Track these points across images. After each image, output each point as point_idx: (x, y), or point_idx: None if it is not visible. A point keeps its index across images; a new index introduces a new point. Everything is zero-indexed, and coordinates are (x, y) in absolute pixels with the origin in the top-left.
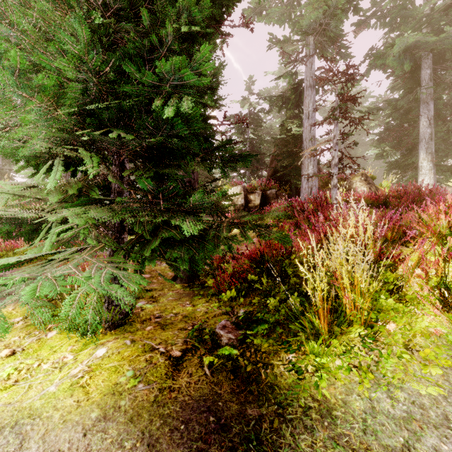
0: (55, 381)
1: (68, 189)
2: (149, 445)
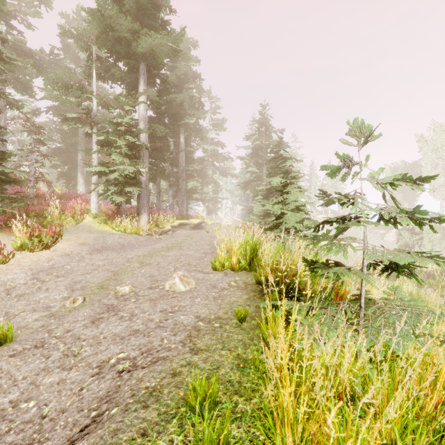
0: None
1: None
2: None
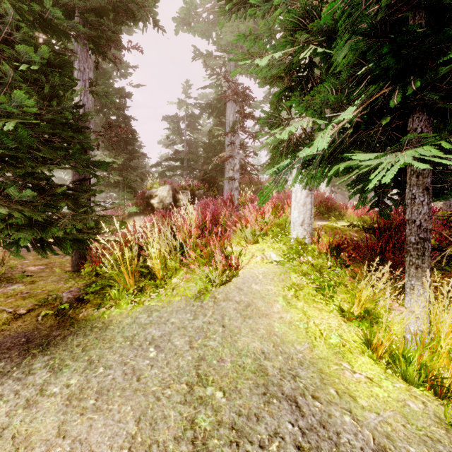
0: None
1: None
2: None
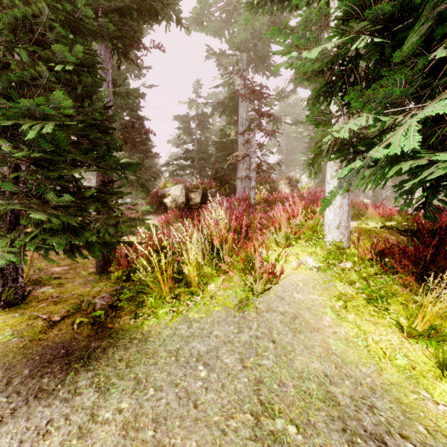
0: None
1: None
2: (6, 369)
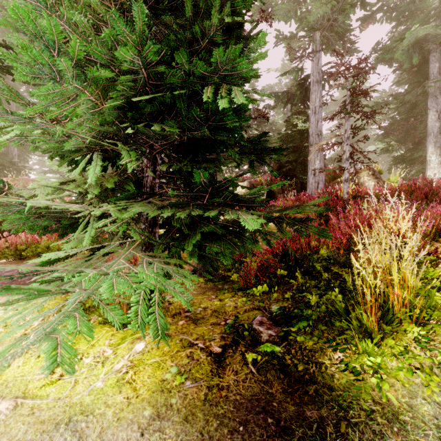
0: (100, 376)
1: (106, 183)
2: None
